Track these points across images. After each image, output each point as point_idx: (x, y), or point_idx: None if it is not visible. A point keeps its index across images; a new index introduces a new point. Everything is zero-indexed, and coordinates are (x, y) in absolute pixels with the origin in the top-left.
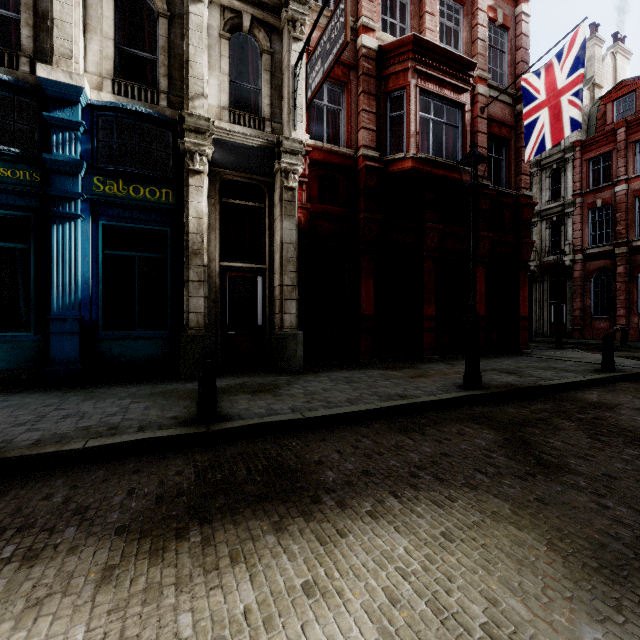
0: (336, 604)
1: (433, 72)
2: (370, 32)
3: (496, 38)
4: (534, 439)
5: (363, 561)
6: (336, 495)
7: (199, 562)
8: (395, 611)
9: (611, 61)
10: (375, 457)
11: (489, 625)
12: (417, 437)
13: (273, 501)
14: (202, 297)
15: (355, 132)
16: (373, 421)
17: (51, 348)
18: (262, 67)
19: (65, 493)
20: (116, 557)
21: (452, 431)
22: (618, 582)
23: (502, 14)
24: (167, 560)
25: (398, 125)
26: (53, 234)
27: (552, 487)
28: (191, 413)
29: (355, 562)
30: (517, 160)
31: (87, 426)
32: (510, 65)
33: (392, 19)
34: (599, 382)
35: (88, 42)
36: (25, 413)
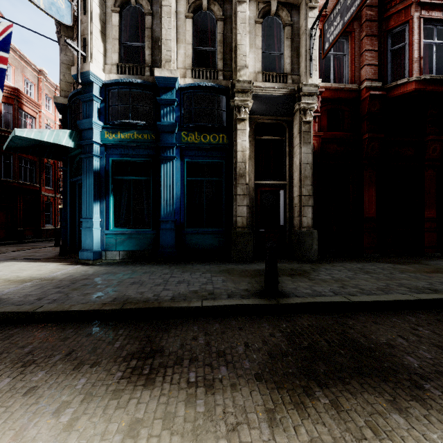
0: None
1: (437, 0)
2: None
3: None
4: None
5: None
6: (436, 384)
7: (343, 426)
8: None
9: None
10: None
11: None
12: None
13: (372, 377)
14: (245, 206)
15: (358, 70)
16: (414, 311)
17: (160, 238)
18: (284, 37)
19: (203, 337)
20: (269, 401)
21: None
22: None
23: None
24: (312, 416)
25: (399, 56)
26: (161, 170)
27: None
28: (256, 288)
29: None
30: None
31: (195, 290)
32: None
33: None
34: None
35: (178, 49)
36: (156, 278)
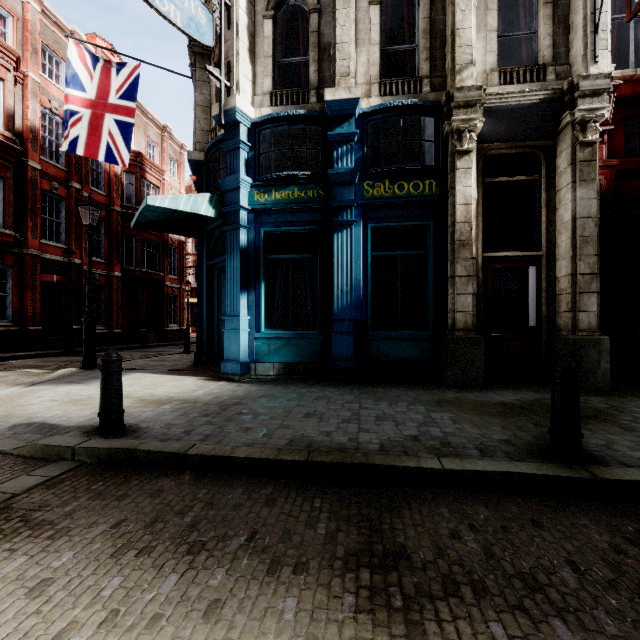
0: None
1: None
2: None
3: None
4: None
5: None
6: None
7: None
8: None
9: None
10: None
11: None
12: None
13: None
14: (470, 294)
15: None
16: None
17: (333, 346)
18: (539, 2)
19: (472, 536)
20: None
21: None
22: None
23: None
24: None
25: None
26: (334, 242)
27: None
28: (524, 439)
29: None
30: None
31: (413, 435)
32: None
33: None
34: None
35: (358, 56)
36: (339, 408)
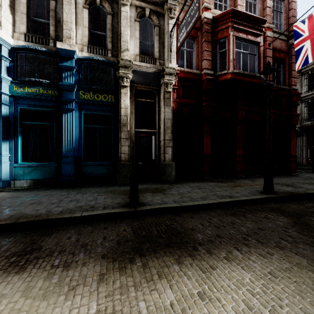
0: (218, 306)
1: (242, 27)
2: (208, 10)
3: (277, 5)
4: (311, 223)
5: (227, 284)
6: (205, 247)
7: (143, 276)
8: (252, 313)
9: None
10: (221, 228)
11: None
12: (242, 218)
13: (173, 247)
14: (127, 146)
15: (200, 62)
16: (216, 209)
17: (62, 169)
18: (154, 33)
19: (76, 236)
20: (104, 269)
21: (261, 216)
22: None
23: None
24: (127, 273)
25: (223, 56)
26: (63, 118)
27: None
28: (125, 201)
29: (223, 284)
30: (289, 70)
31: (81, 205)
32: (285, 19)
33: (219, 2)
34: None
35: (77, 30)
36: (54, 198)
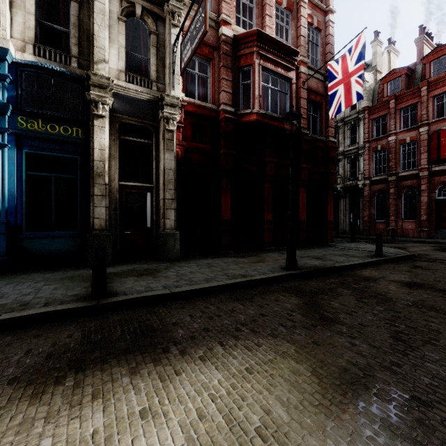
0: (161, 422)
1: (270, 55)
2: (228, 25)
3: (313, 36)
4: (322, 302)
5: (187, 391)
6: (181, 346)
7: (68, 400)
8: (200, 424)
9: (387, 56)
10: (215, 318)
11: (261, 428)
12: (247, 303)
13: (135, 353)
14: (104, 207)
15: (218, 93)
16: (220, 293)
17: None
18: (150, 43)
19: None
20: (3, 401)
21: (271, 299)
22: (349, 393)
23: (317, 20)
24: (43, 400)
25: (247, 90)
26: None
27: (325, 333)
28: (88, 291)
29: (182, 392)
30: (326, 117)
31: (3, 304)
32: (322, 54)
33: (243, 17)
34: (372, 263)
35: (14, 15)
36: None
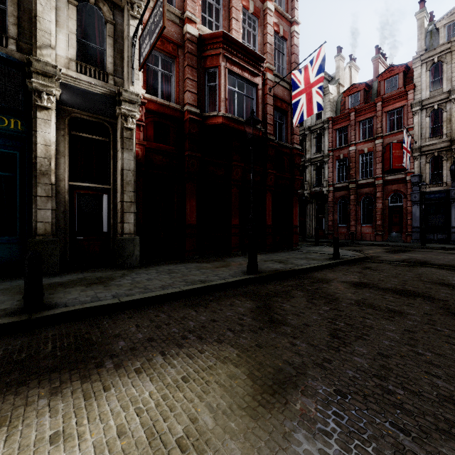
0: (72, 445)
1: (236, 59)
2: (193, 23)
3: (279, 44)
4: (275, 305)
5: (112, 407)
6: (117, 359)
7: None
8: (118, 441)
9: (349, 71)
10: (163, 327)
11: (182, 438)
12: (201, 310)
13: (62, 370)
14: (50, 209)
15: (182, 93)
16: (176, 300)
17: None
18: (106, 33)
19: None
20: None
21: (226, 303)
22: (278, 392)
23: (283, 29)
24: None
25: (213, 92)
26: None
27: (270, 335)
28: (21, 305)
29: (106, 409)
30: (292, 125)
31: None
32: (288, 63)
33: (210, 17)
34: (329, 266)
35: None
36: None
